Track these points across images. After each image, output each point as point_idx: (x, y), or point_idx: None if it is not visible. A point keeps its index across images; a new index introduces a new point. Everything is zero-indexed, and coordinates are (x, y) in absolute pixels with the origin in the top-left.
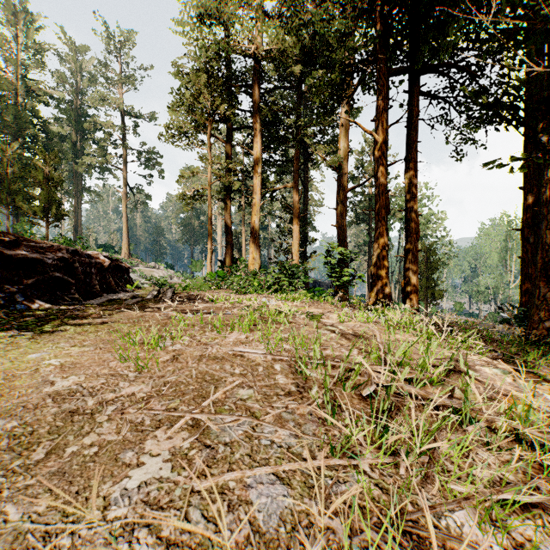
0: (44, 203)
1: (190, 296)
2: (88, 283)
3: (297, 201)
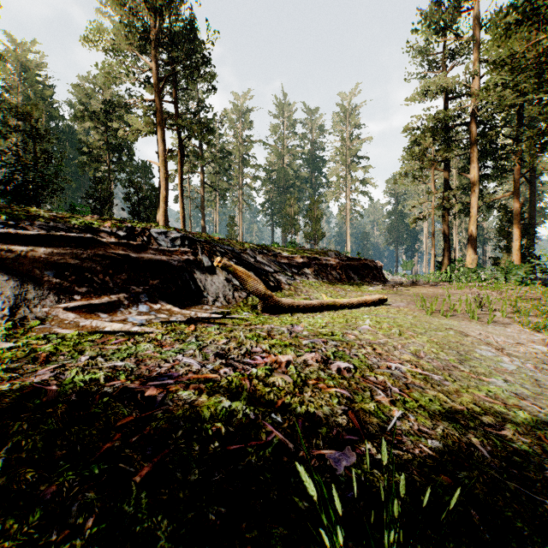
0: (313, 229)
1: (436, 283)
2: (379, 276)
3: (517, 207)
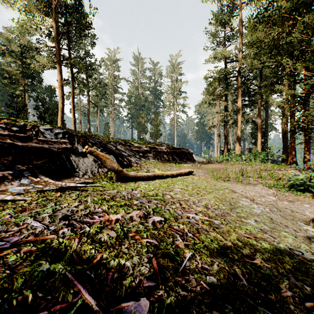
0: (155, 131)
1: (220, 162)
2: (191, 158)
3: (260, 122)
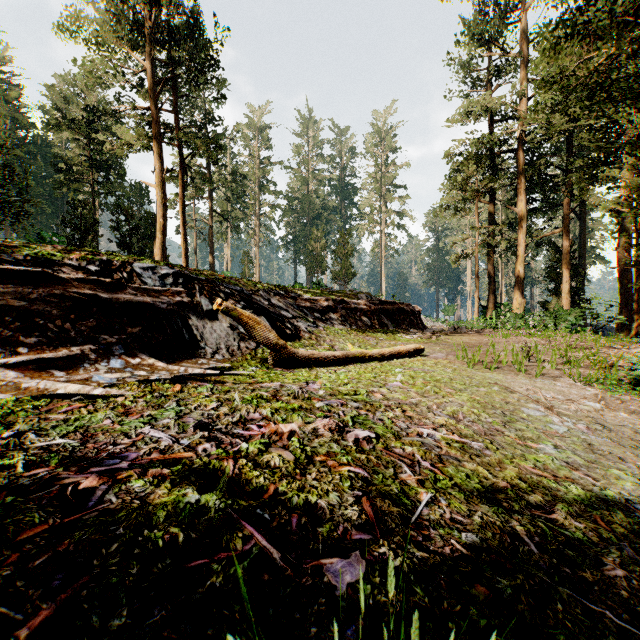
0: (343, 268)
1: (480, 330)
2: (417, 322)
3: (567, 246)
